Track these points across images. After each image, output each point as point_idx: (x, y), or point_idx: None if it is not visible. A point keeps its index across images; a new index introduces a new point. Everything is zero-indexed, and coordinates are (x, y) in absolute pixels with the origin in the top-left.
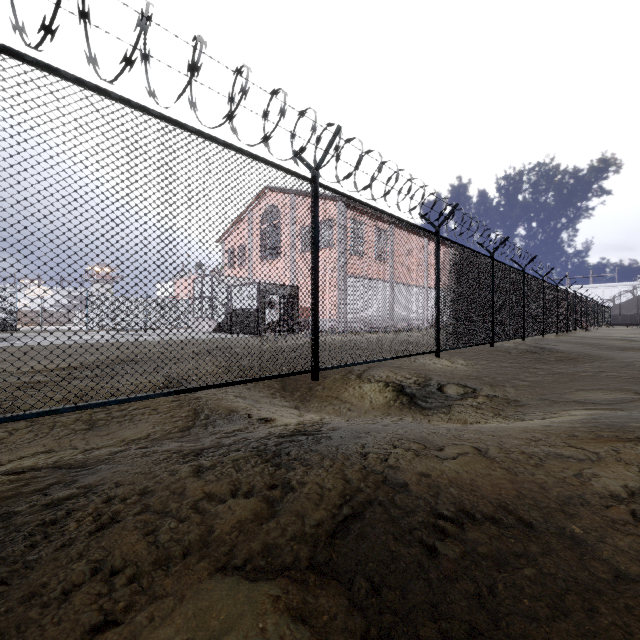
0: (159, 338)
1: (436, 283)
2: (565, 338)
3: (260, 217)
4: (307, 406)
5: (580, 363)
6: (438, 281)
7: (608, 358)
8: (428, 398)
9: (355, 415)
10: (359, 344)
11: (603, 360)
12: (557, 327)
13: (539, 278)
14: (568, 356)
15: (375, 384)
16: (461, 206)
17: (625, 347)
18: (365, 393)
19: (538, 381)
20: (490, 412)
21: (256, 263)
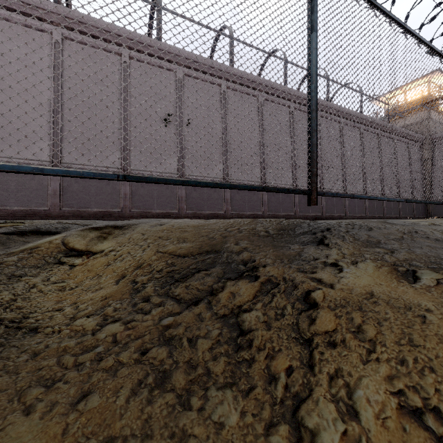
0: None
1: None
2: None
3: None
4: None
5: None
6: None
7: None
8: None
9: None
10: None
11: None
12: None
13: None
14: None
15: None
16: None
17: None
18: None
19: None
20: None
21: None
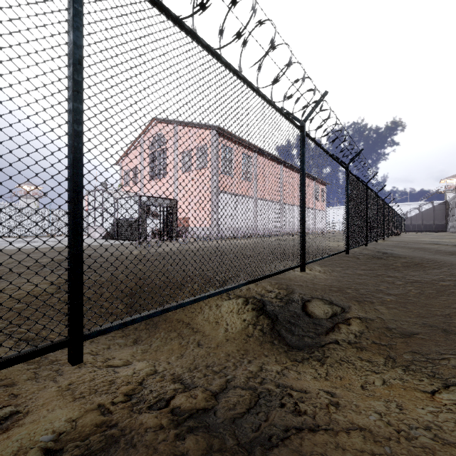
0: (35, 245)
1: (301, 186)
2: (391, 242)
3: (149, 144)
4: (151, 332)
5: (428, 269)
6: (303, 183)
7: (453, 264)
8: (293, 323)
9: (203, 351)
10: (225, 250)
11: (449, 266)
12: (383, 234)
13: (375, 193)
14: (412, 261)
15: (233, 299)
16: (327, 102)
17: (450, 251)
18: (221, 313)
19: (403, 293)
20: (377, 352)
21: (146, 181)
